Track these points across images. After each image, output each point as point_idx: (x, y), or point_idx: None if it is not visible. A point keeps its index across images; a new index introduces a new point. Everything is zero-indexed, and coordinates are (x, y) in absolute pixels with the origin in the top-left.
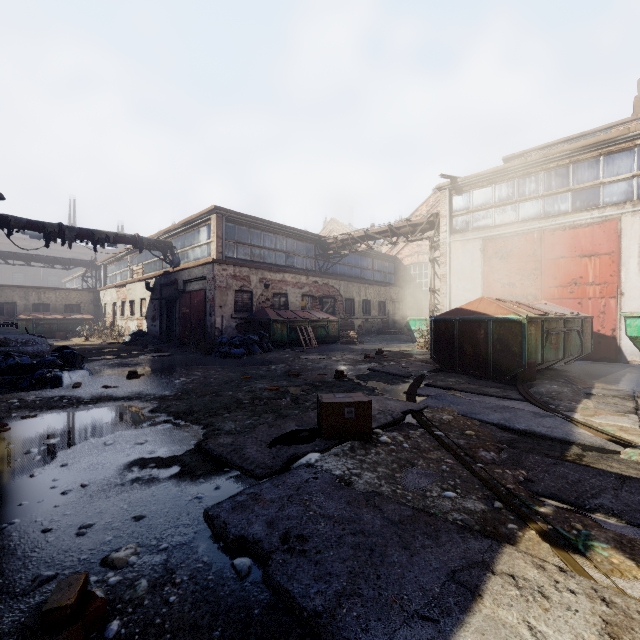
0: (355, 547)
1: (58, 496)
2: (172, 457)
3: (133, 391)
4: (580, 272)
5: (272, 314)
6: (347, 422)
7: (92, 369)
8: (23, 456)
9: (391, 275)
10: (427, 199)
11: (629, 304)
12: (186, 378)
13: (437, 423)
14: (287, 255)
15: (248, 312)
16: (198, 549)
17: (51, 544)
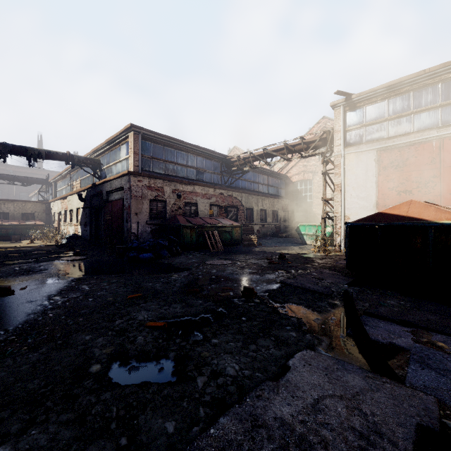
0: None
1: None
2: None
3: None
4: None
5: (182, 220)
6: None
7: None
8: None
9: (282, 190)
10: (311, 128)
11: None
12: (61, 297)
13: None
14: (197, 170)
15: (162, 219)
16: None
17: None
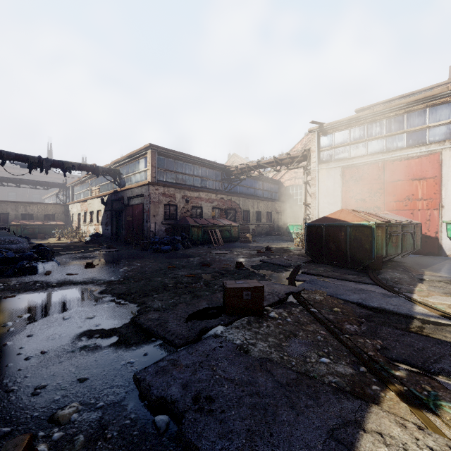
0: (252, 407)
1: (22, 361)
2: (112, 329)
3: (88, 277)
4: (412, 191)
5: (191, 221)
6: (245, 302)
7: (60, 261)
8: (0, 328)
9: (276, 193)
10: (301, 139)
11: (448, 214)
12: (128, 267)
13: (312, 302)
14: (202, 179)
15: (174, 220)
16: (127, 407)
17: (11, 402)
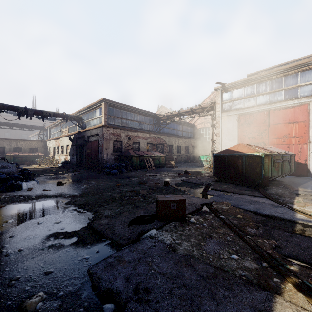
0: (181, 297)
1: (3, 257)
2: (73, 231)
3: (58, 192)
4: (288, 131)
5: (132, 152)
6: (172, 211)
7: (39, 180)
8: None
9: (191, 133)
10: (209, 96)
11: None
12: (87, 185)
13: (220, 211)
14: (139, 123)
15: (120, 151)
16: (82, 296)
17: None
